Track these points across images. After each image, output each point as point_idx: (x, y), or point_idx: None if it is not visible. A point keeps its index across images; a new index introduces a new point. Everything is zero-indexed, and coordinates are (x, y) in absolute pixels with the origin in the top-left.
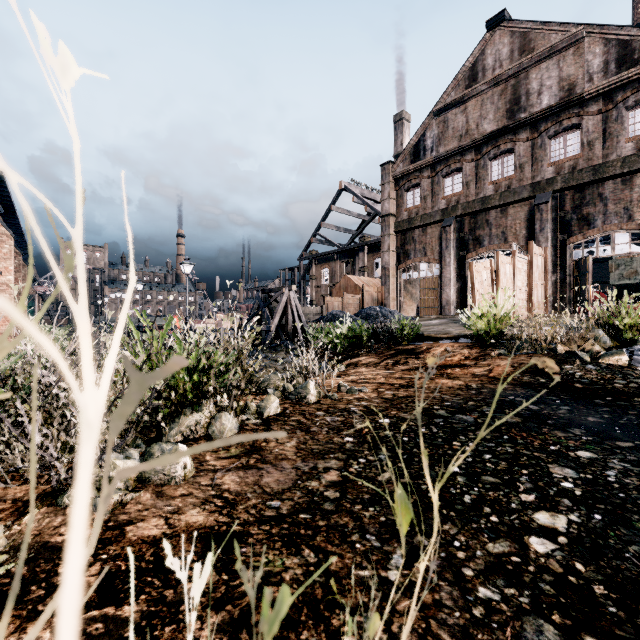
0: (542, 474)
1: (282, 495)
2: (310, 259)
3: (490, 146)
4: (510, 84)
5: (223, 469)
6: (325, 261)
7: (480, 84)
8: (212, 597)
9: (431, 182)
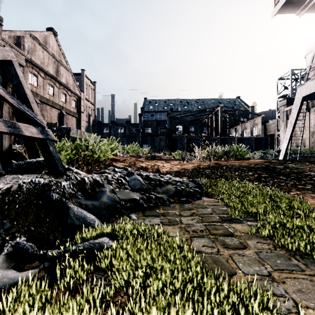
0: None
1: None
2: None
3: None
4: None
5: None
6: None
7: None
8: None
9: None
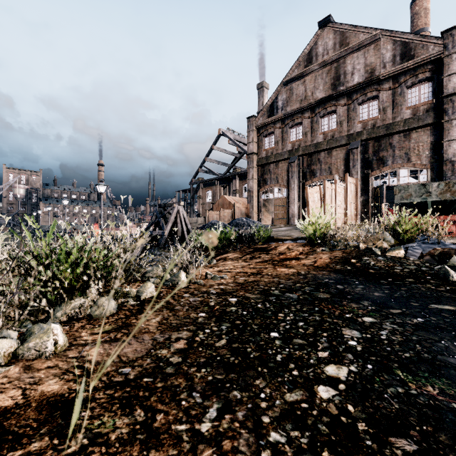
0: (337, 335)
1: (134, 362)
2: (198, 184)
3: (321, 108)
4: (333, 66)
5: (92, 343)
6: (208, 185)
7: (314, 65)
8: None
9: (281, 131)
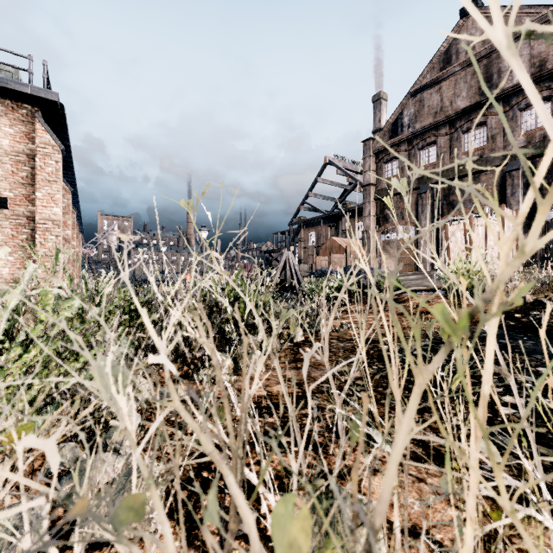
0: None
1: (328, 382)
2: (299, 224)
3: (463, 120)
4: (482, 64)
5: (282, 368)
6: (312, 225)
7: (454, 66)
8: (312, 418)
9: (408, 155)
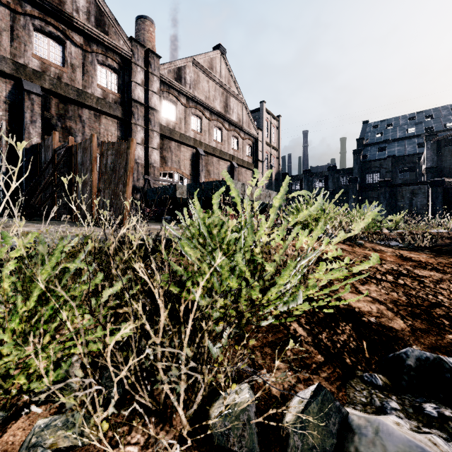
0: None
1: None
2: None
3: None
4: None
5: None
6: None
7: None
8: None
9: None
